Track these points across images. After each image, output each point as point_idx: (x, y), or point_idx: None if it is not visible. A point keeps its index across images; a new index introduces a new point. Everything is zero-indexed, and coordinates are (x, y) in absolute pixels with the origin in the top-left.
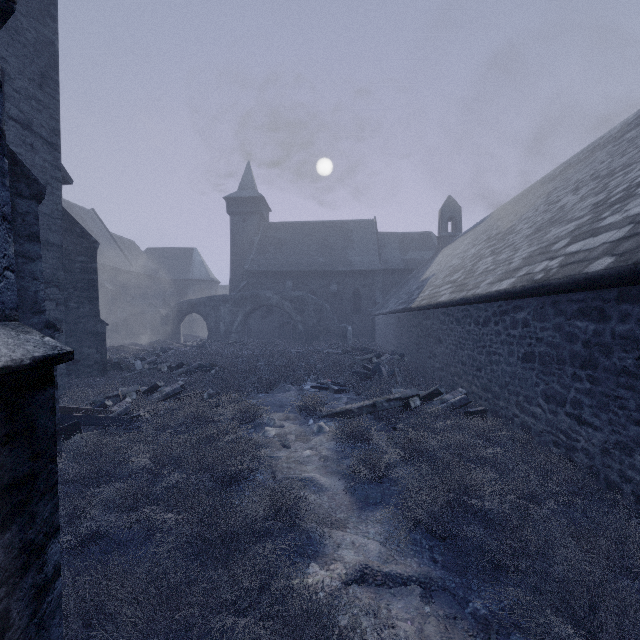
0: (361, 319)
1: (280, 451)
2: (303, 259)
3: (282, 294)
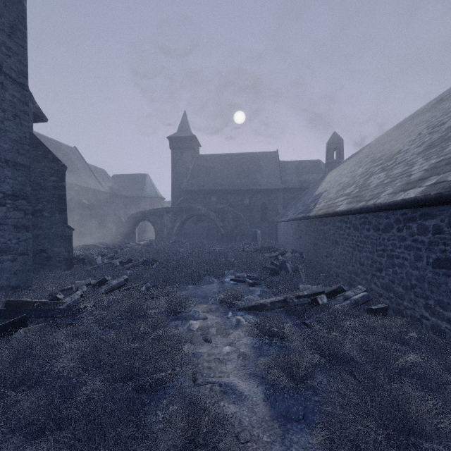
0: (267, 225)
1: (202, 346)
2: (224, 181)
3: (209, 206)
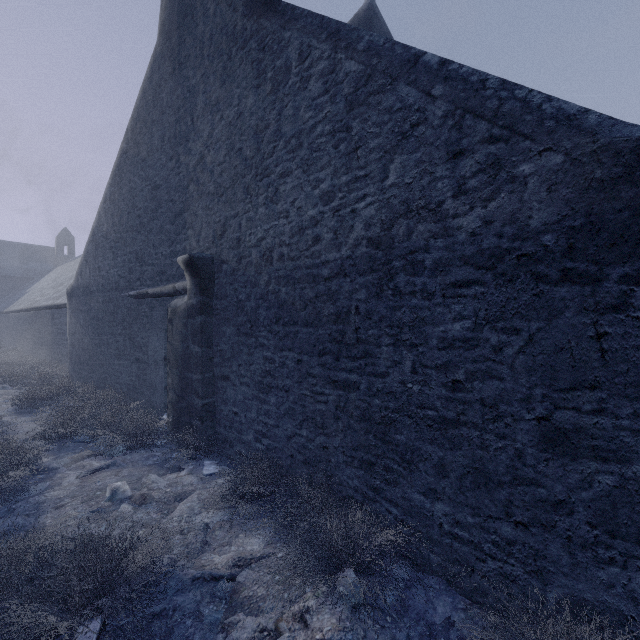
0: None
1: None
2: None
3: None
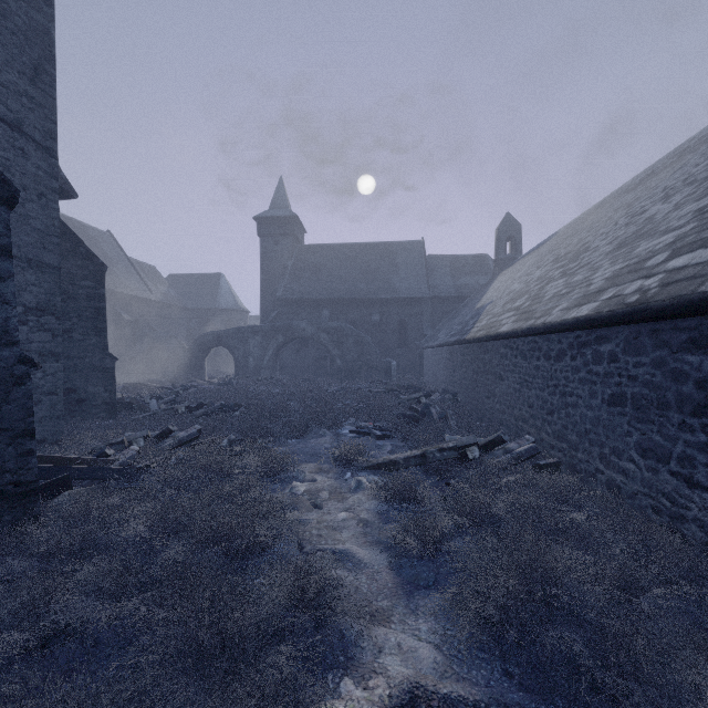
0: (407, 353)
1: (310, 513)
2: (342, 285)
3: (318, 325)
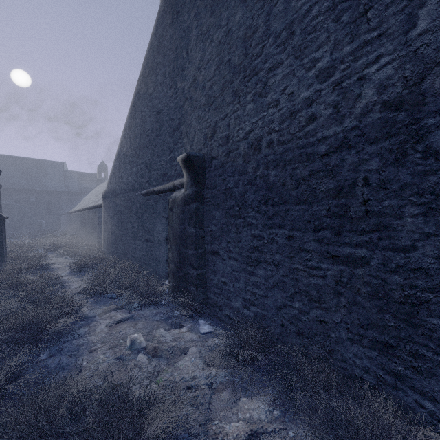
0: (53, 217)
1: None
2: (8, 180)
3: None
